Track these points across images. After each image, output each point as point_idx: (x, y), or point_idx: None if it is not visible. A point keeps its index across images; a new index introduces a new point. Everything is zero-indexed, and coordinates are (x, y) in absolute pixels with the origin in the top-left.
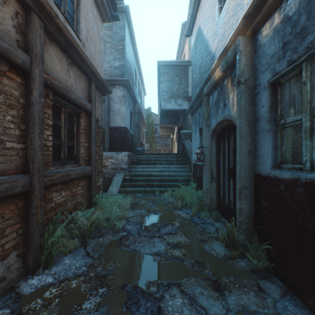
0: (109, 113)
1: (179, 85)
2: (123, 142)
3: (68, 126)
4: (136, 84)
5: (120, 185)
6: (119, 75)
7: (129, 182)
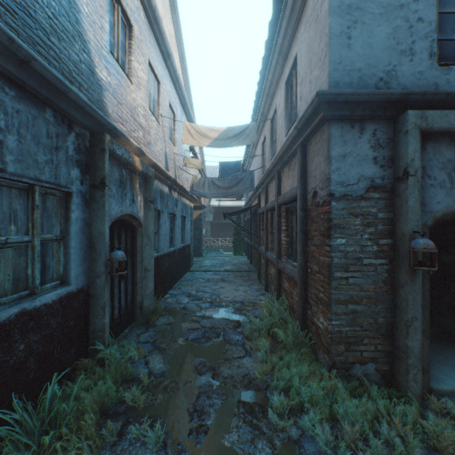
0: None
1: None
2: None
3: None
4: None
5: None
6: None
7: None
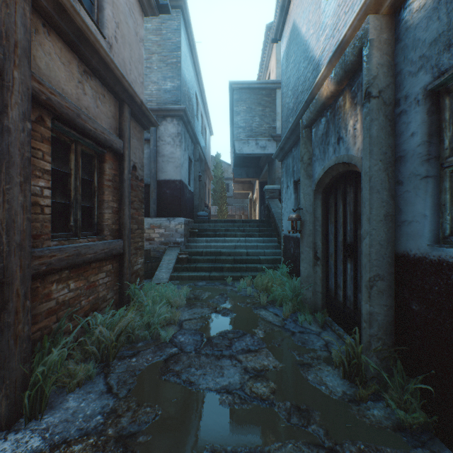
0: (156, 160)
1: (262, 118)
2: (178, 203)
3: (83, 175)
4: (198, 117)
5: (173, 269)
6: (171, 102)
7: (186, 264)
